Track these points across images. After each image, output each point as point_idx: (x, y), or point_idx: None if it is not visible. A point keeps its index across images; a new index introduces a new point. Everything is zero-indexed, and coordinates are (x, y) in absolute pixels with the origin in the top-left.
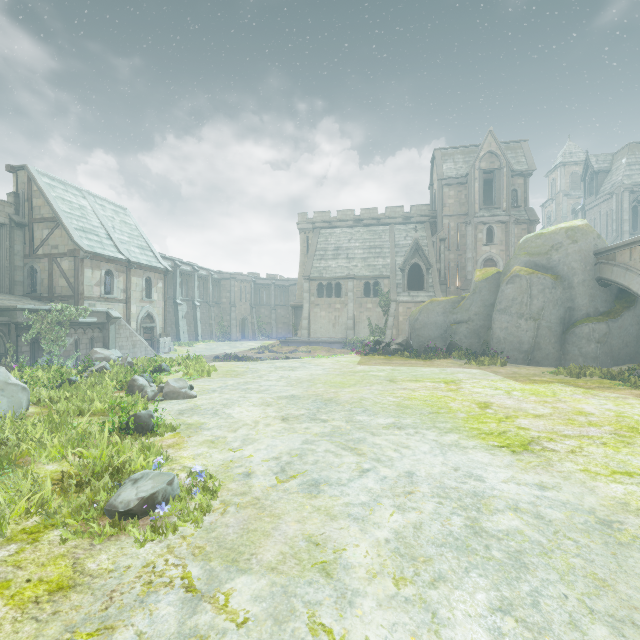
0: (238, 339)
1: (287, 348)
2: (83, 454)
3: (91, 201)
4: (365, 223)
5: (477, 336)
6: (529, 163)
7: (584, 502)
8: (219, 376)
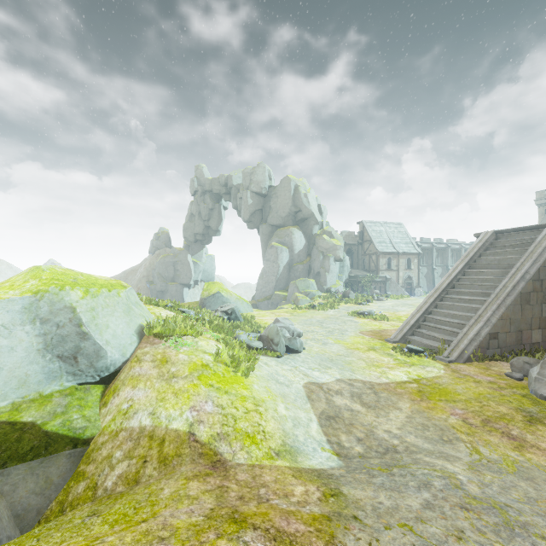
0: None
1: None
2: (358, 300)
3: (384, 227)
4: None
5: None
6: None
7: (405, 311)
8: (401, 300)
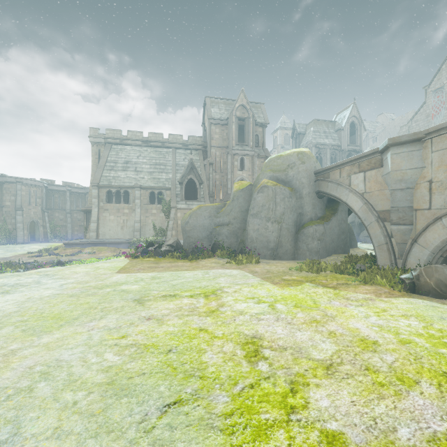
0: (26, 242)
1: (71, 250)
2: None
3: None
4: (152, 144)
5: (236, 236)
6: (265, 118)
7: None
8: None
